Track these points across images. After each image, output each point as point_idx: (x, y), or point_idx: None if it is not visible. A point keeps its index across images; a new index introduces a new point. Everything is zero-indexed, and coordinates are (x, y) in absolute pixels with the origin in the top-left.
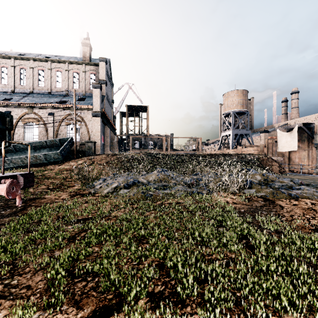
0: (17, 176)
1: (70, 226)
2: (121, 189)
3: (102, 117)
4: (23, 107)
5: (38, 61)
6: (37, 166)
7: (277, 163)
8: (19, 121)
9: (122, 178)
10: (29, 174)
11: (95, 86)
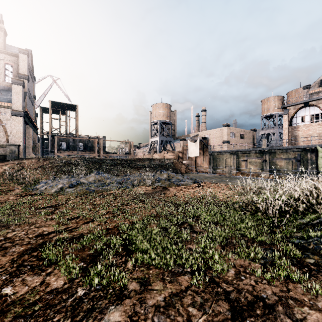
0: None
1: (43, 209)
2: (67, 188)
3: (24, 117)
4: None
5: None
6: None
7: (184, 166)
8: None
9: (66, 180)
10: None
11: (15, 82)
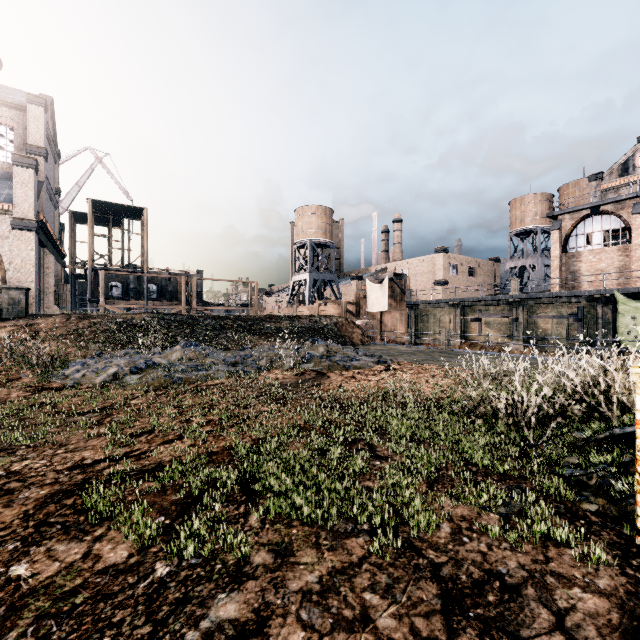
0: None
1: (81, 417)
2: (127, 375)
3: (38, 232)
4: None
5: None
6: None
7: (359, 330)
8: None
9: (124, 358)
10: None
11: (20, 162)
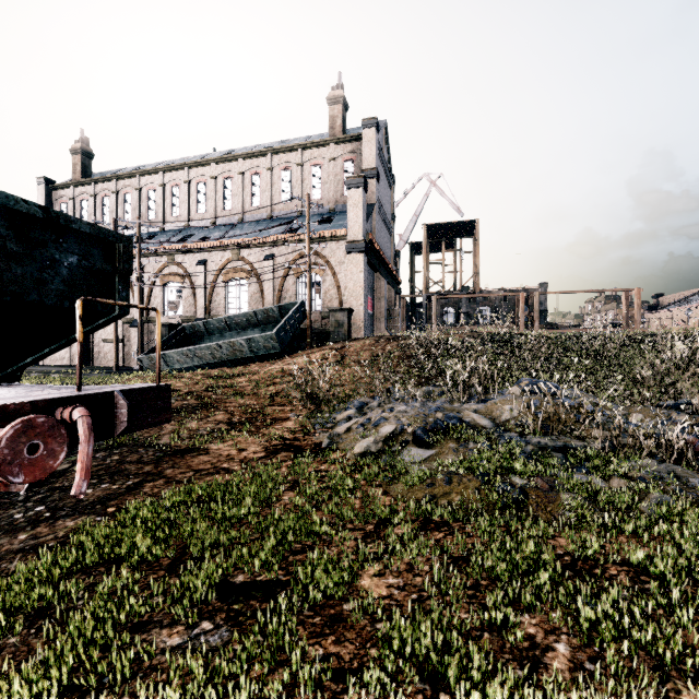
0: (114, 395)
1: (181, 631)
2: (407, 446)
3: (367, 253)
4: (218, 246)
5: (251, 158)
6: (238, 365)
7: None
8: (218, 278)
9: (411, 406)
10: (153, 389)
11: (352, 184)
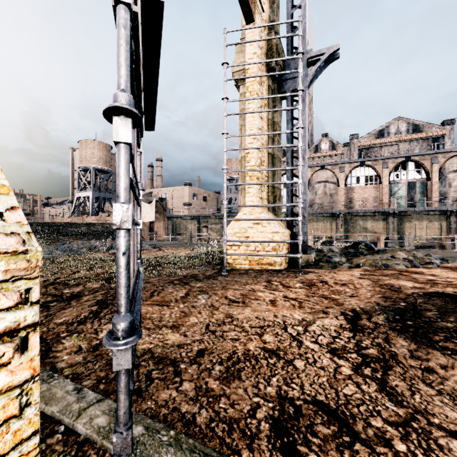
0: None
1: None
2: None
3: None
4: None
5: None
6: None
7: None
8: None
9: None
10: None
11: None
